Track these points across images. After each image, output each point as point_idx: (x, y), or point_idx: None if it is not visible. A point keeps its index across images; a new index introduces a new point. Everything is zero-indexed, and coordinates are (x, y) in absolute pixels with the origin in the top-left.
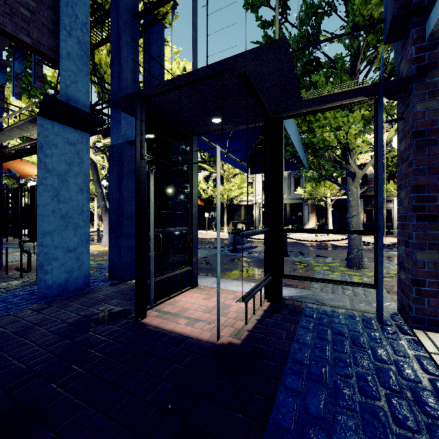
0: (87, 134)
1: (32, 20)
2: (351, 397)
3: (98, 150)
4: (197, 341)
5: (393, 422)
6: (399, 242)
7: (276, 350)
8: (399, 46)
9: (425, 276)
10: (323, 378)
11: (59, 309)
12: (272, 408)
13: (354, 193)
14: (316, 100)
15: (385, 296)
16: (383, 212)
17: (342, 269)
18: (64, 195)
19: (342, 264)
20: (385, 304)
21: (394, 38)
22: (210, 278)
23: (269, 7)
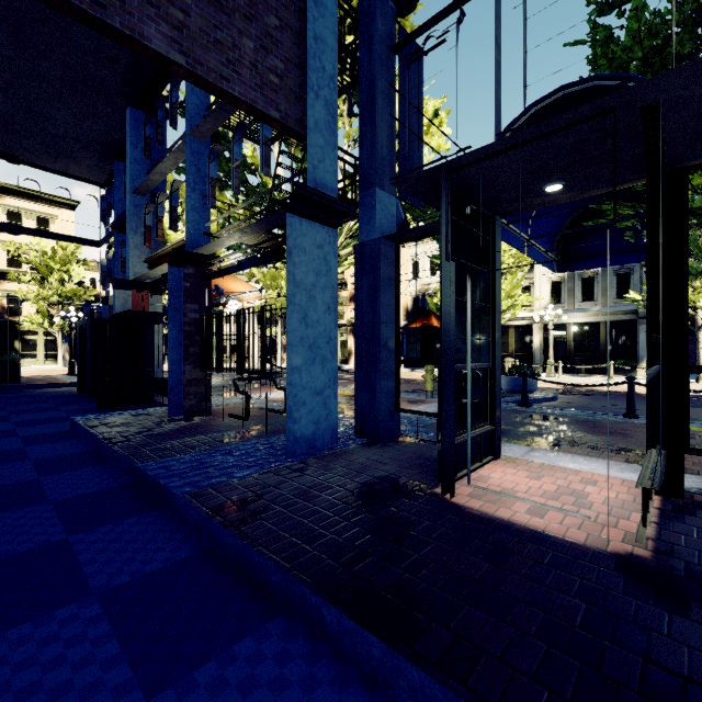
0: (334, 230)
1: (280, 87)
2: None
3: None
4: (565, 541)
5: None
6: None
7: None
8: None
9: None
10: None
11: (320, 471)
12: None
13: None
14: None
15: None
16: None
17: None
18: (311, 317)
19: None
20: None
21: None
22: (513, 446)
23: None
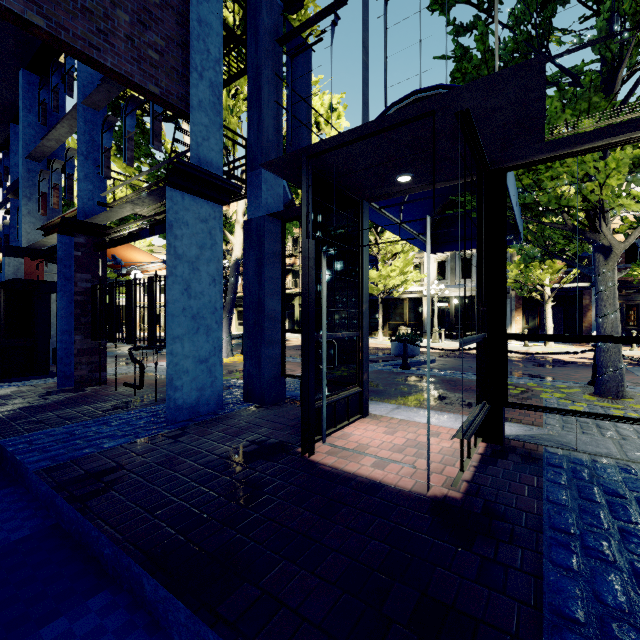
0: (220, 206)
1: (160, 63)
2: None
3: None
4: (396, 490)
5: None
6: None
7: (518, 510)
8: None
9: None
10: (610, 557)
11: (196, 436)
12: (543, 590)
13: (609, 278)
14: (567, 140)
15: None
16: None
17: (588, 398)
18: (195, 289)
19: (585, 390)
20: None
21: None
22: (382, 405)
23: (468, 3)
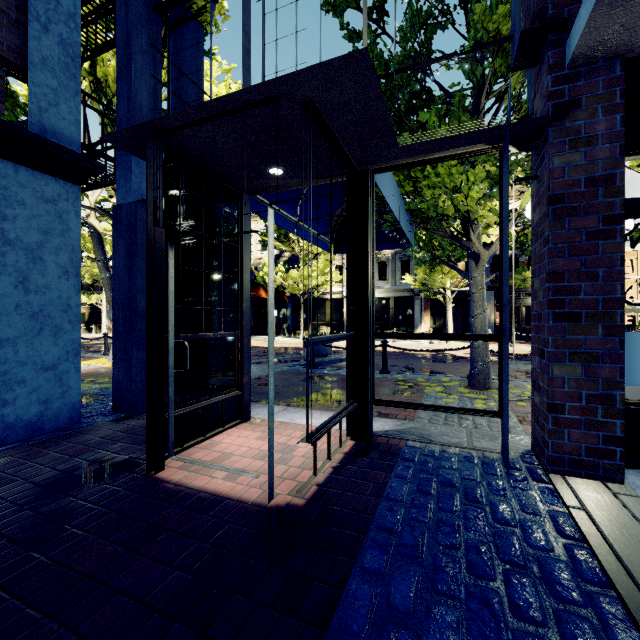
0: (76, 186)
1: None
2: (455, 578)
3: (103, 213)
4: (238, 503)
5: (510, 612)
6: (533, 351)
7: (355, 512)
8: (533, 76)
9: (565, 399)
10: (418, 552)
11: (24, 460)
12: (339, 602)
13: (479, 282)
14: (419, 146)
15: (516, 428)
16: (522, 310)
17: (462, 391)
18: (36, 282)
19: (463, 383)
20: (516, 439)
21: (525, 63)
22: None
23: (358, 10)
